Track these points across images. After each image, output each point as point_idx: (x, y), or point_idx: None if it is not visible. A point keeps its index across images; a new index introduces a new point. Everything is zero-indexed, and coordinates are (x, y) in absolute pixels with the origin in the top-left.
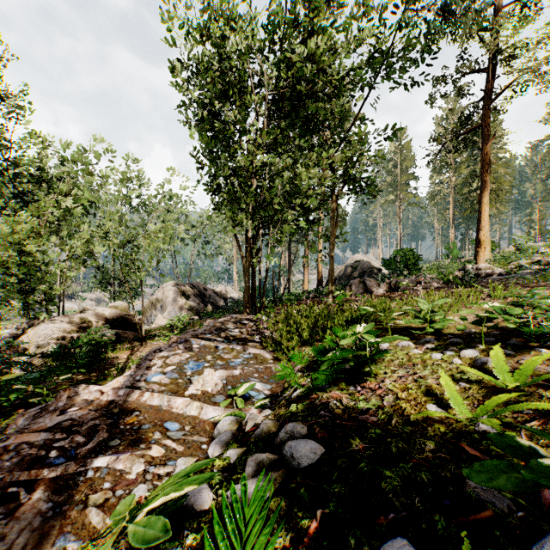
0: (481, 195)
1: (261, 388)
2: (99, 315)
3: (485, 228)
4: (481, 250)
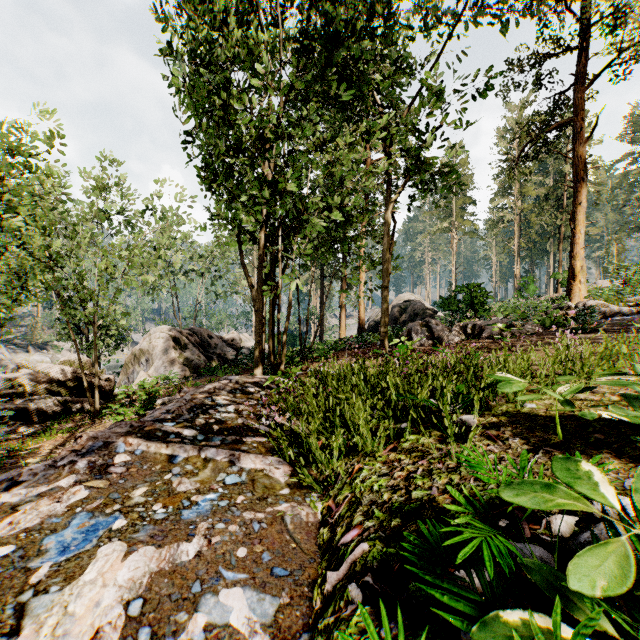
0: (576, 211)
1: (246, 619)
2: (39, 376)
3: (580, 254)
4: (576, 284)
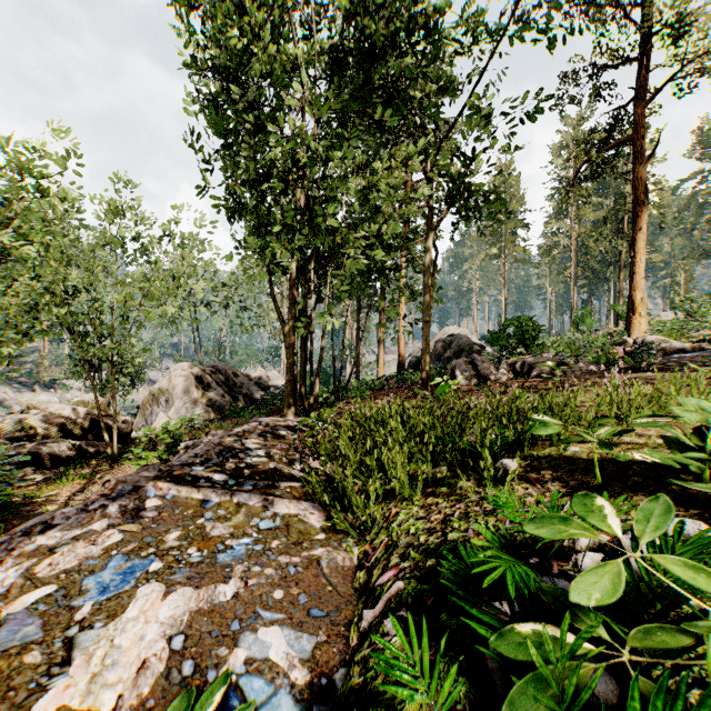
0: (636, 237)
1: (285, 655)
2: (51, 417)
3: (641, 285)
4: (636, 317)
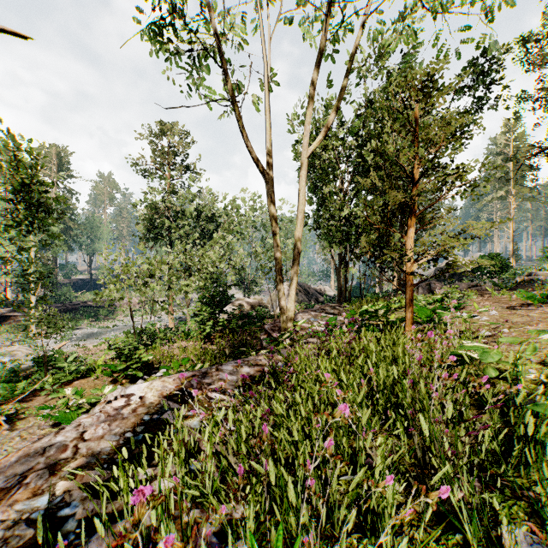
0: None
1: None
2: (248, 303)
3: None
4: None
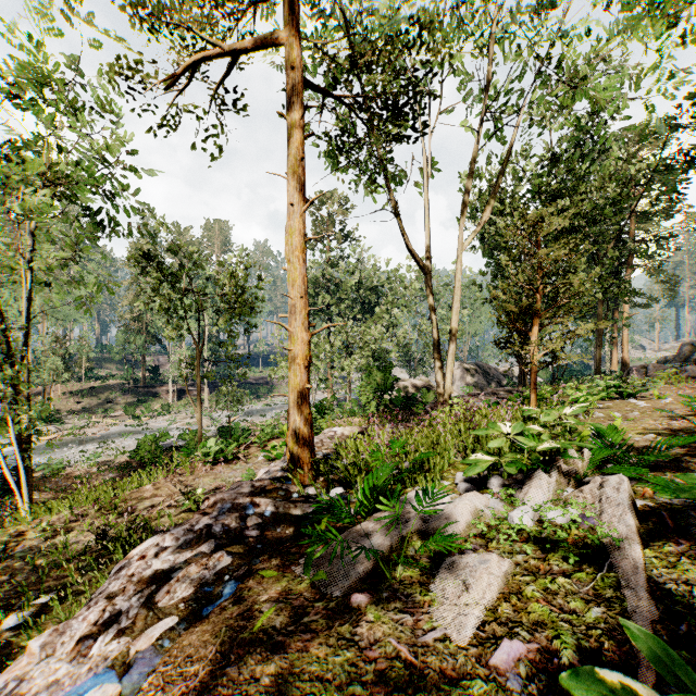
0: None
1: None
2: (413, 384)
3: None
4: None
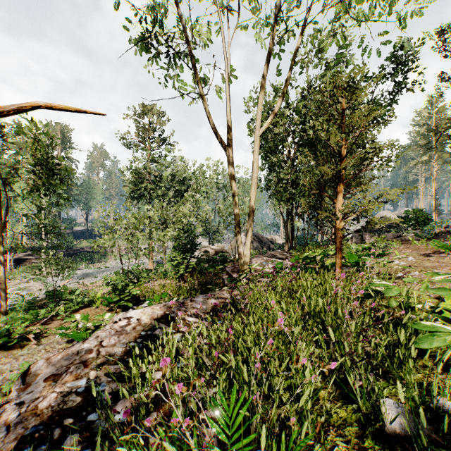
0: None
1: None
2: (212, 249)
3: None
4: None
